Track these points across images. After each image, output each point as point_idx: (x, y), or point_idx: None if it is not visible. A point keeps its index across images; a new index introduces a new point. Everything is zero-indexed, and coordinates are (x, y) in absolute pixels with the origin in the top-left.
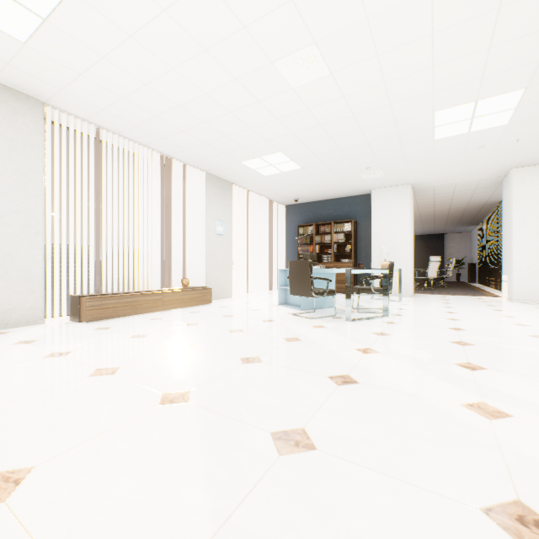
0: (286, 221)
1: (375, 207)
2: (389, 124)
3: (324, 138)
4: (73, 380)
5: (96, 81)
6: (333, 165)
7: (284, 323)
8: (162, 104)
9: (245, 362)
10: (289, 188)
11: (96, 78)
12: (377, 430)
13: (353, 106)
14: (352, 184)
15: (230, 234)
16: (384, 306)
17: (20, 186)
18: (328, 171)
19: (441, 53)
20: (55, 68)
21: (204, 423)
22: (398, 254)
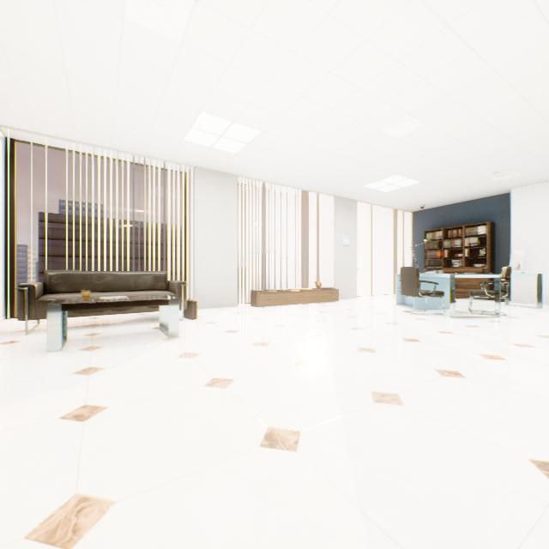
0: (413, 227)
1: (515, 207)
2: (501, 139)
3: (436, 160)
4: (268, 326)
5: (267, 161)
6: (454, 176)
7: (391, 315)
8: (303, 164)
9: (354, 329)
10: (411, 198)
11: (267, 160)
12: (411, 353)
13: (455, 136)
14: (483, 187)
15: (354, 244)
16: (495, 308)
17: (227, 227)
18: (450, 180)
19: (528, 92)
20: (247, 160)
21: (328, 342)
22: (547, 257)
